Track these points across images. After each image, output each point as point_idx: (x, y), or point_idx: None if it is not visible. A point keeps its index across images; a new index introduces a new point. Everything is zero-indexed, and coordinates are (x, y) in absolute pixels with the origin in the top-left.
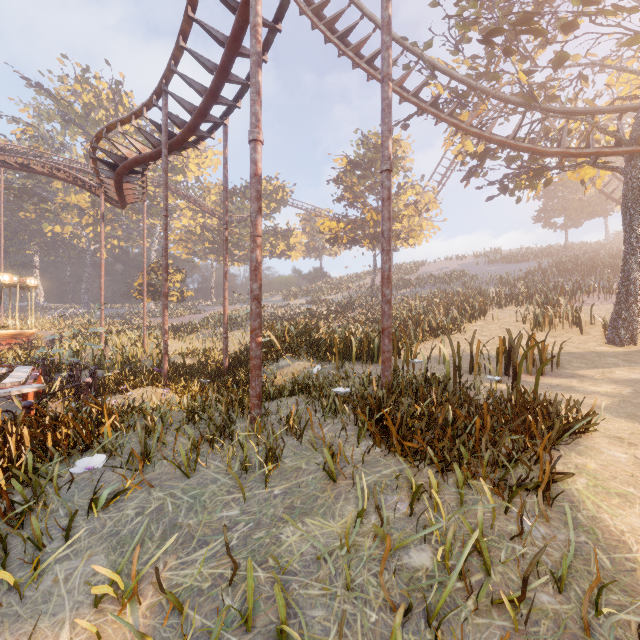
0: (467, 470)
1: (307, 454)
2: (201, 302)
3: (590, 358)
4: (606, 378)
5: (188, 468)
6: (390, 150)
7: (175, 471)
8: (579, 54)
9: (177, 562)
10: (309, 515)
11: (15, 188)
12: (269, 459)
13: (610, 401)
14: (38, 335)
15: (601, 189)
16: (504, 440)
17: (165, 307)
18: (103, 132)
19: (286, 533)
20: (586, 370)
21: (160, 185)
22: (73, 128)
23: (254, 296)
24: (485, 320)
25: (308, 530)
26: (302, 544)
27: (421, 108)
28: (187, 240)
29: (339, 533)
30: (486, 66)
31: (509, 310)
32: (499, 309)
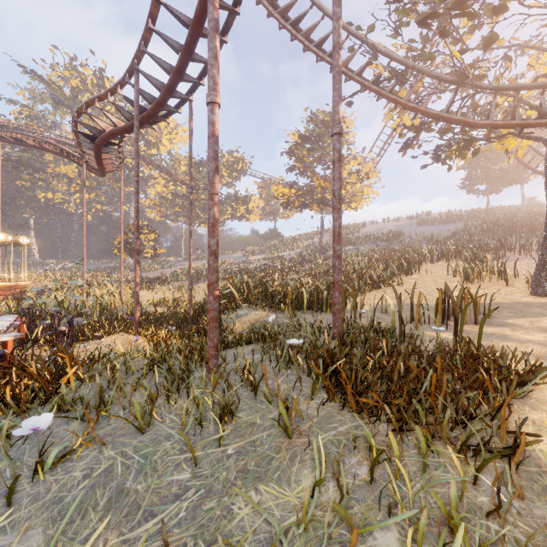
0: (427, 430)
1: (262, 407)
2: (172, 258)
3: (517, 308)
4: (535, 327)
5: (143, 422)
6: (340, 115)
7: (130, 426)
8: (504, 38)
9: (118, 540)
10: (263, 480)
11: (12, 160)
12: (222, 417)
13: (546, 350)
14: (30, 287)
15: (519, 159)
16: (463, 397)
17: (136, 262)
18: (83, 108)
19: (238, 503)
20: (515, 319)
21: None
22: (62, 108)
23: (212, 251)
24: (420, 274)
25: (262, 500)
26: (255, 518)
27: (364, 86)
28: (160, 205)
29: (295, 504)
30: (421, 49)
31: (440, 265)
32: (431, 264)
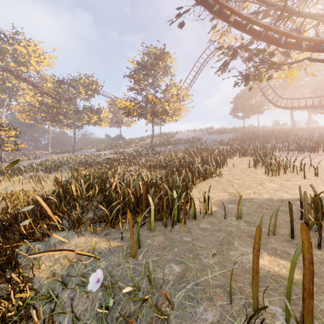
0: None
1: None
2: (40, 151)
3: None
4: None
5: None
6: None
7: None
8: None
9: None
10: None
11: None
12: None
13: None
14: None
15: (267, 97)
16: None
17: None
18: None
19: None
20: None
21: (5, 70)
22: None
23: None
24: (227, 166)
25: None
26: None
27: None
28: (29, 110)
29: None
30: None
31: (237, 159)
32: (230, 159)
